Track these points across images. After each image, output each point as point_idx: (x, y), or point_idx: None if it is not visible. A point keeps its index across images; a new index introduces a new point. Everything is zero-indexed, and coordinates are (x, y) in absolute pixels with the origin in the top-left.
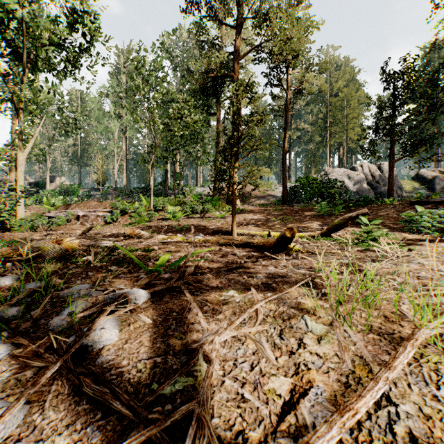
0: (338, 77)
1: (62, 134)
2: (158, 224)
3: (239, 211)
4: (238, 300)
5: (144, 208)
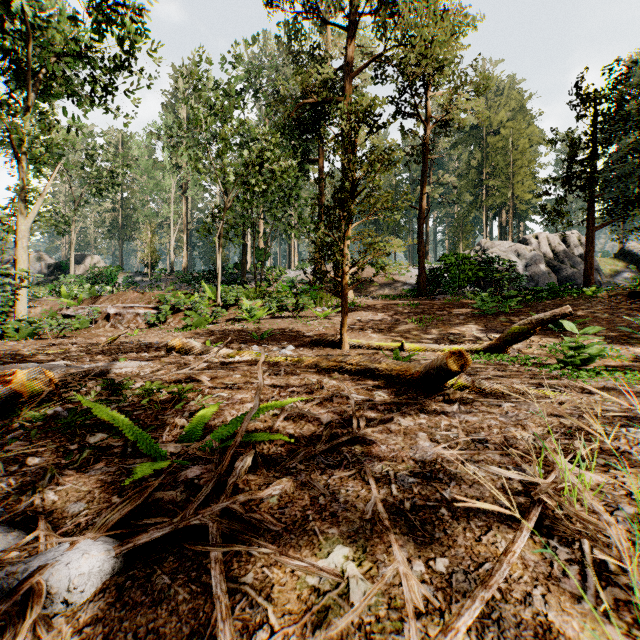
0: (499, 105)
1: (93, 193)
2: (226, 328)
3: (352, 306)
4: (359, 596)
5: (208, 302)
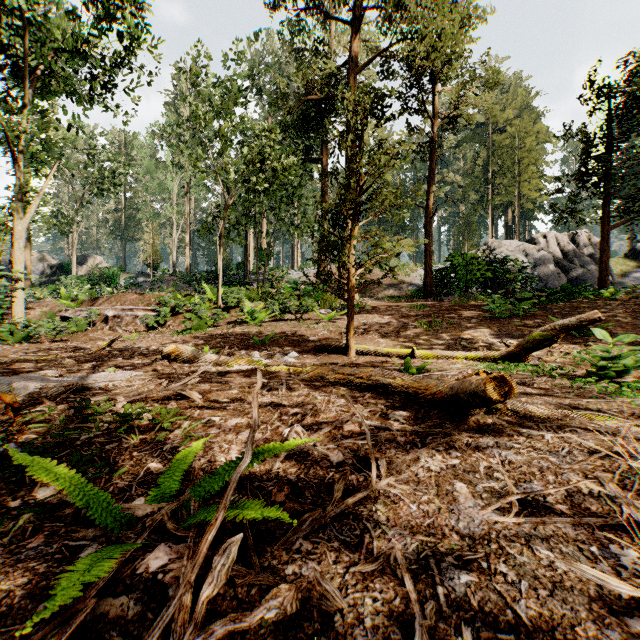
0: (505, 103)
1: (95, 193)
2: (227, 331)
3: (357, 308)
4: None
5: (209, 304)
